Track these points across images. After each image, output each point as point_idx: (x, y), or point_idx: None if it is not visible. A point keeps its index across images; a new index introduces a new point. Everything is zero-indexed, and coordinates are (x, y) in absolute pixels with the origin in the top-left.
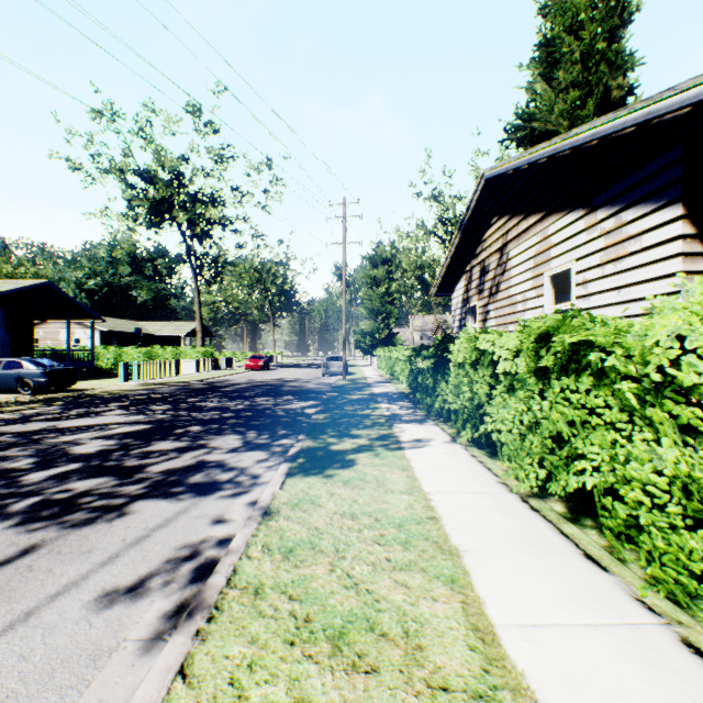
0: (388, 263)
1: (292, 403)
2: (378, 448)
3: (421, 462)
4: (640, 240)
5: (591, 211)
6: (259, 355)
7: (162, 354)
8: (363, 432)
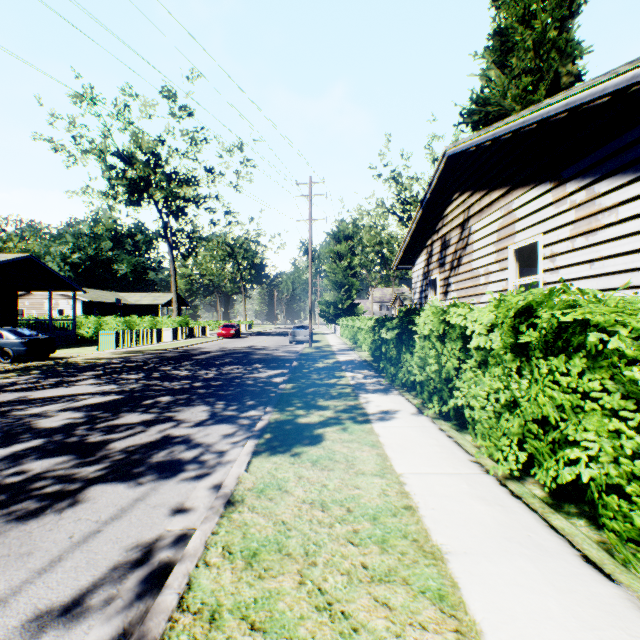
0: (350, 239)
1: (261, 372)
2: (346, 421)
3: (390, 438)
4: (616, 211)
5: (560, 184)
6: (231, 324)
7: (139, 323)
8: (329, 403)
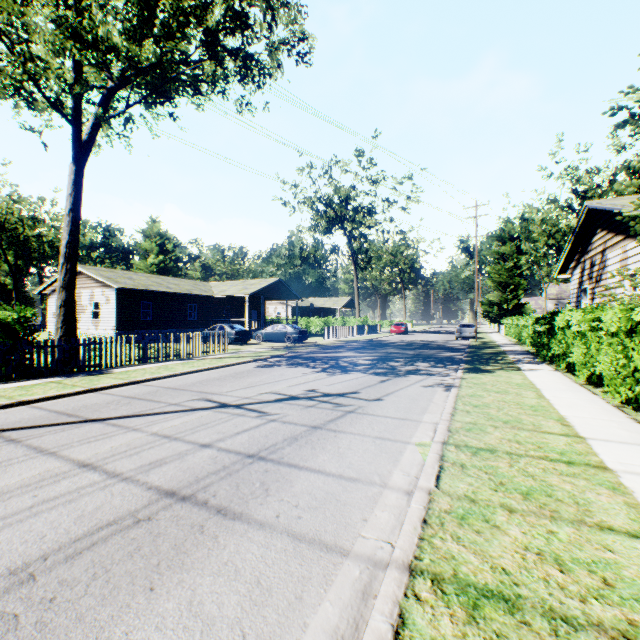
0: (516, 238)
1: (444, 353)
2: (507, 370)
3: (531, 374)
4: None
5: None
6: (400, 323)
7: (333, 322)
8: (497, 365)
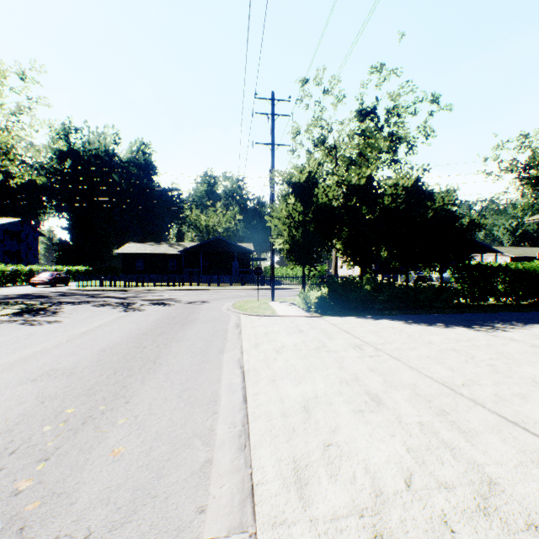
0: None
1: None
2: None
3: None
4: None
5: None
6: None
7: None
8: None
